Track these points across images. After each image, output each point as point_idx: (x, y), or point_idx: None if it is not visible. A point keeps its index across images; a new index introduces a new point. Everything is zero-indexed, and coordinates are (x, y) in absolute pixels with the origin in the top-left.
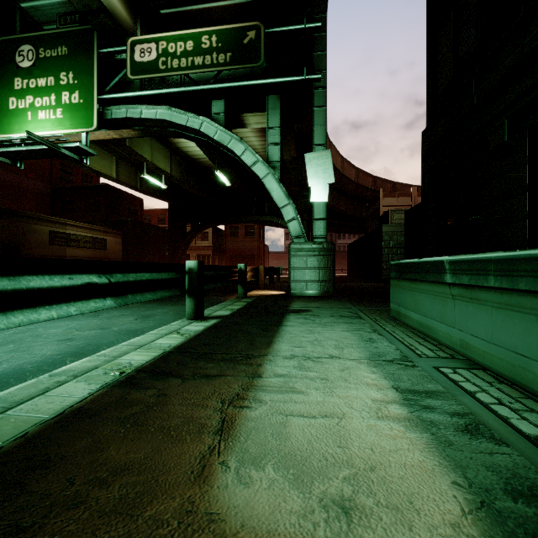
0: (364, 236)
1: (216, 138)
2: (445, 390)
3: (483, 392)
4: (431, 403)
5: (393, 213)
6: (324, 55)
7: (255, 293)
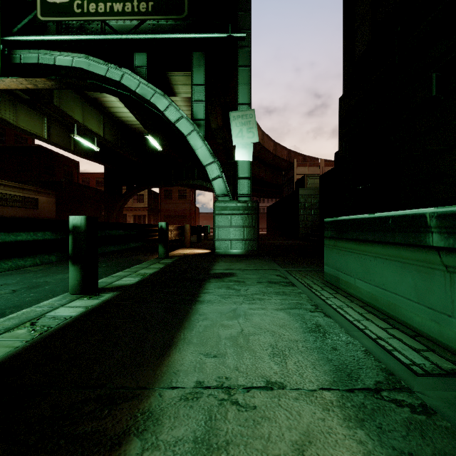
0: (282, 199)
1: (138, 91)
2: None
3: None
4: None
5: (308, 178)
6: (248, 15)
7: (180, 252)
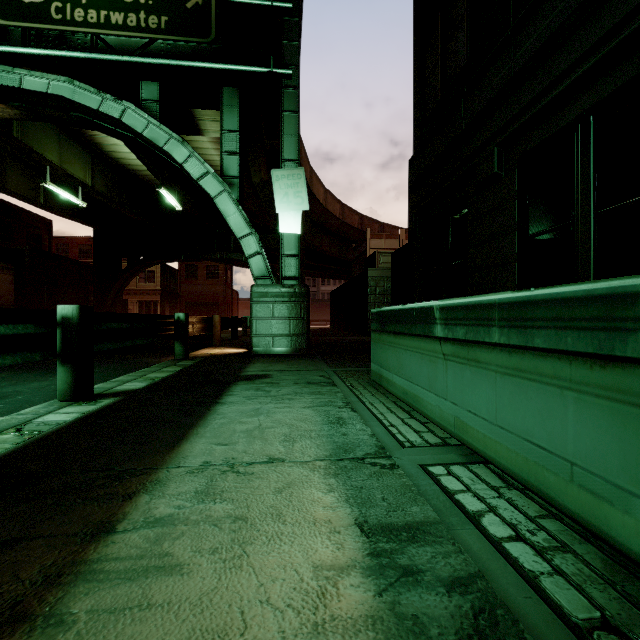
0: (349, 281)
1: (146, 134)
2: (436, 516)
3: (491, 512)
4: (416, 555)
5: (380, 255)
6: (296, 47)
7: (205, 352)
